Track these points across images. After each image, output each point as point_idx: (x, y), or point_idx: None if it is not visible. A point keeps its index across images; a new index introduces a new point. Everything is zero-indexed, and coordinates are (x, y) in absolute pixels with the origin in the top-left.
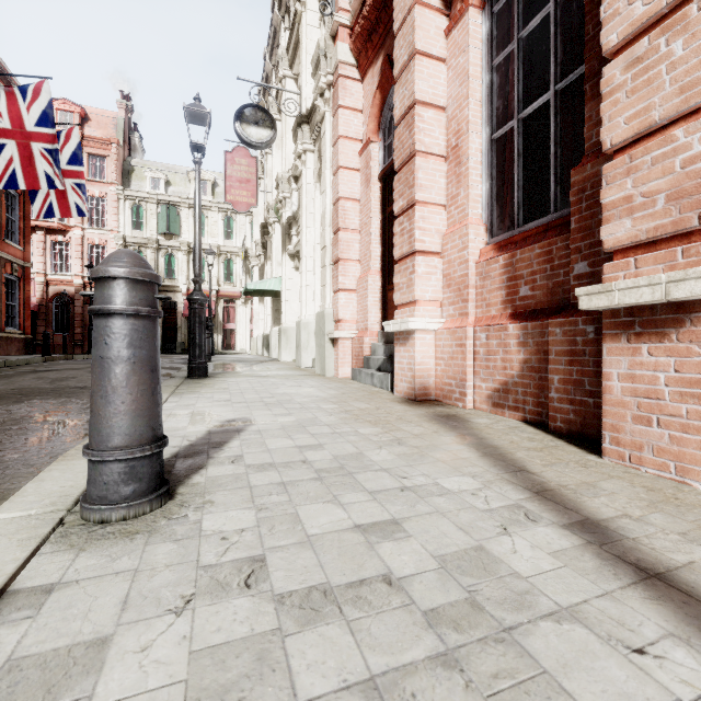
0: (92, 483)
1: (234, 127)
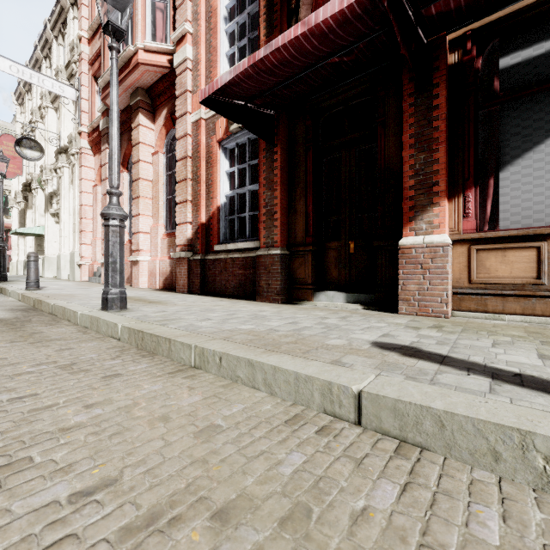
0: (29, 285)
1: (15, 148)
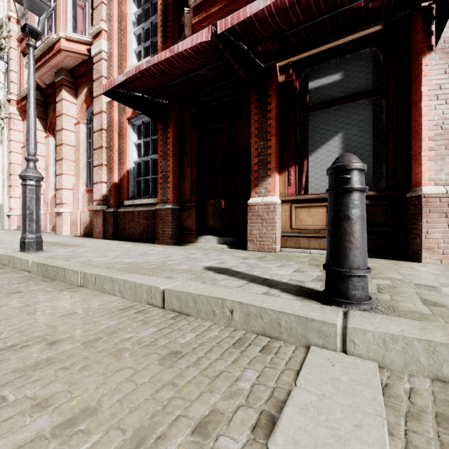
0: None
1: None
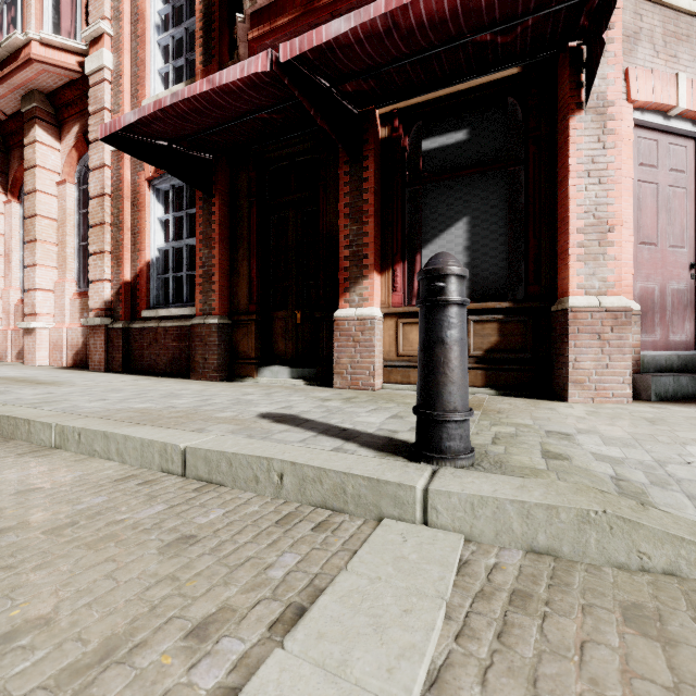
0: None
1: None
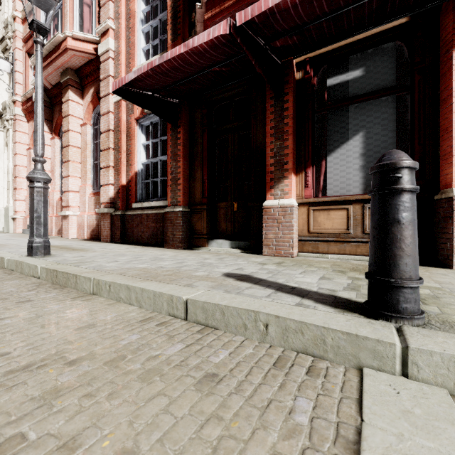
0: None
1: None
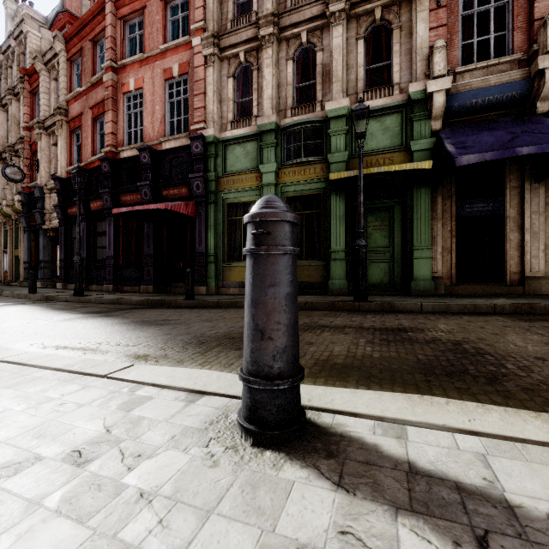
0: None
1: None
